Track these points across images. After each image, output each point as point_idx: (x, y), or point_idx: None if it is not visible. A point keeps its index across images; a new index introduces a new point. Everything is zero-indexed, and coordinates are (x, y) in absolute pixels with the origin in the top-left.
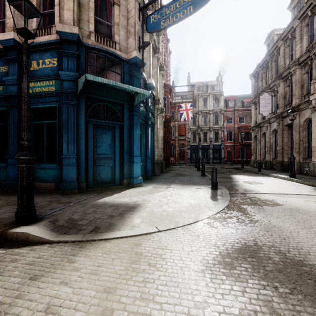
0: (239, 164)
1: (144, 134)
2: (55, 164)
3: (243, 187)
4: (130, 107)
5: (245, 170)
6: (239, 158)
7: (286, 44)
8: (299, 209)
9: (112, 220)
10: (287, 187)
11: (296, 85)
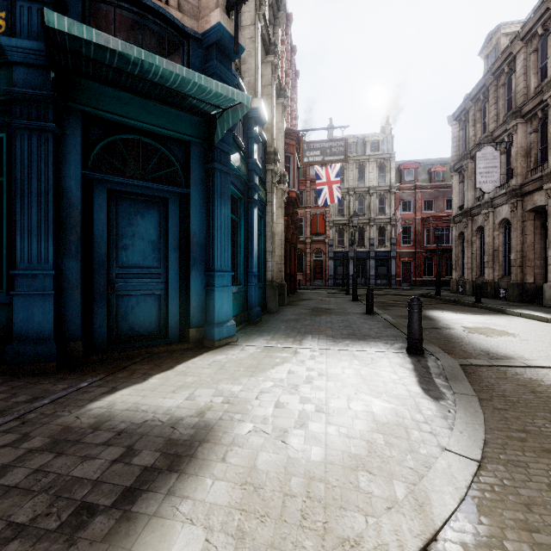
0: (425, 286)
1: (242, 222)
2: (1, 291)
3: (478, 346)
4: (206, 153)
5: (446, 299)
6: (423, 276)
7: (530, 47)
8: None
9: (73, 547)
10: None
11: None
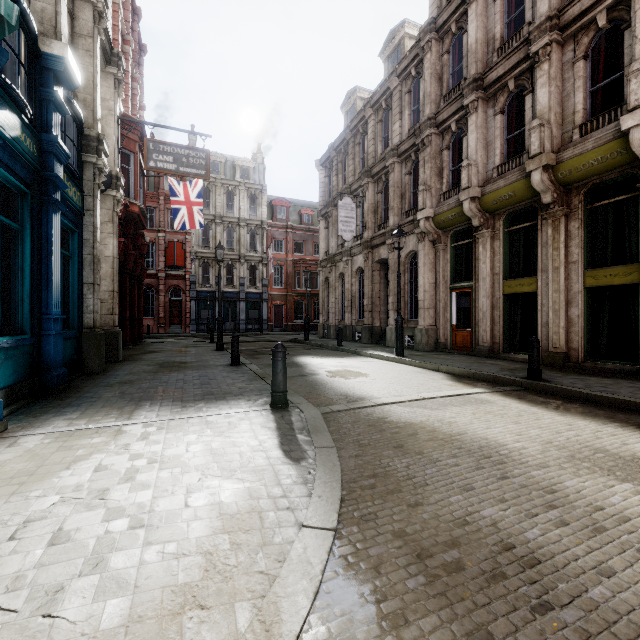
0: (296, 331)
1: (28, 232)
2: None
3: (339, 391)
4: None
5: (314, 343)
6: (295, 321)
7: (377, 116)
8: (496, 446)
9: None
10: (410, 379)
11: (394, 191)
